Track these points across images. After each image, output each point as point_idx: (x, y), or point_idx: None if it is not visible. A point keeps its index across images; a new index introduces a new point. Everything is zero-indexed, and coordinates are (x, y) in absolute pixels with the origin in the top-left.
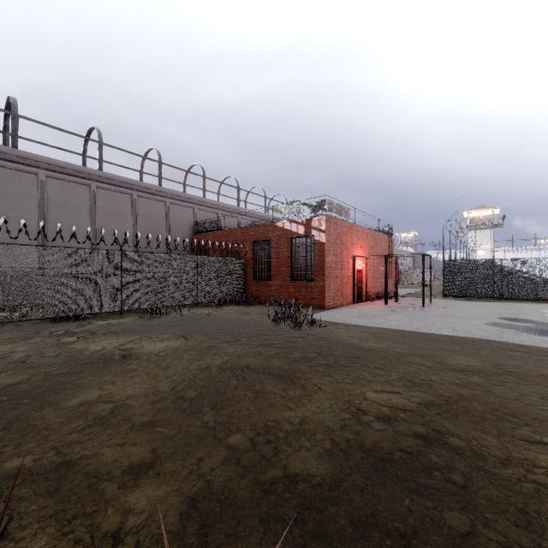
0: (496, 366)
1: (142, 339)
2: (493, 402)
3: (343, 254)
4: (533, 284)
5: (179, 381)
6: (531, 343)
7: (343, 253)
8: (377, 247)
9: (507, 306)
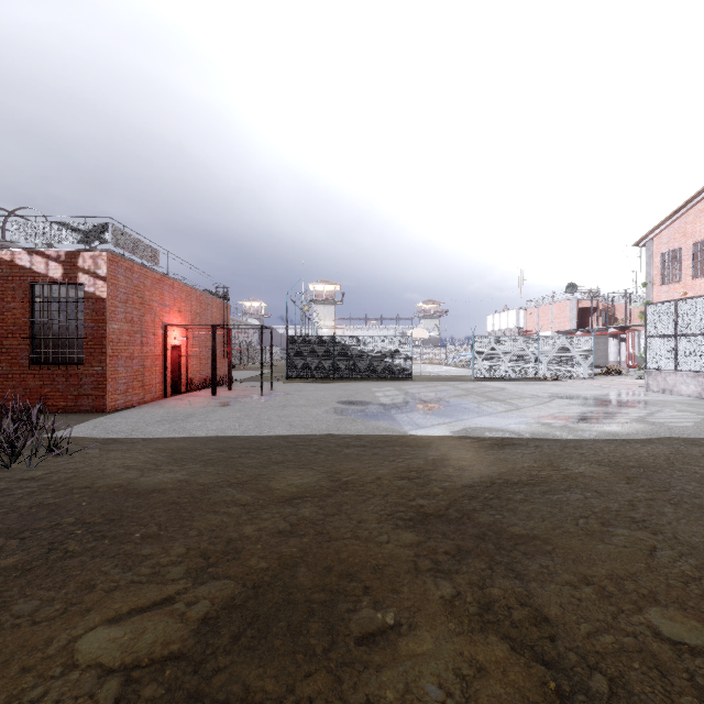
0: (333, 476)
1: None
2: (326, 556)
3: (146, 321)
4: (366, 362)
5: None
6: (366, 432)
7: (146, 319)
8: (205, 315)
9: (346, 387)
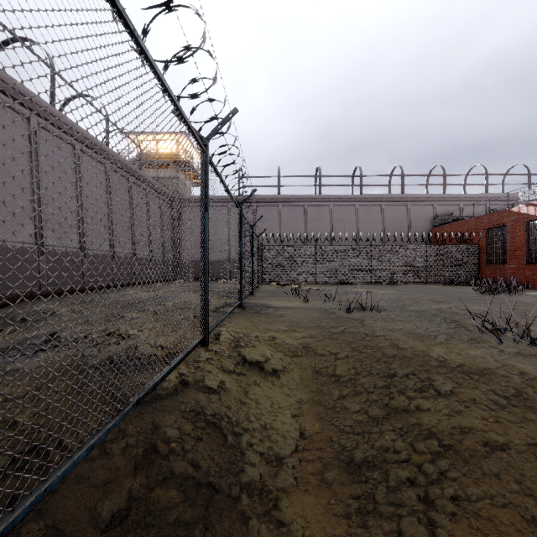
0: None
1: (376, 290)
2: None
3: None
4: None
5: (384, 297)
6: None
7: None
8: None
9: None
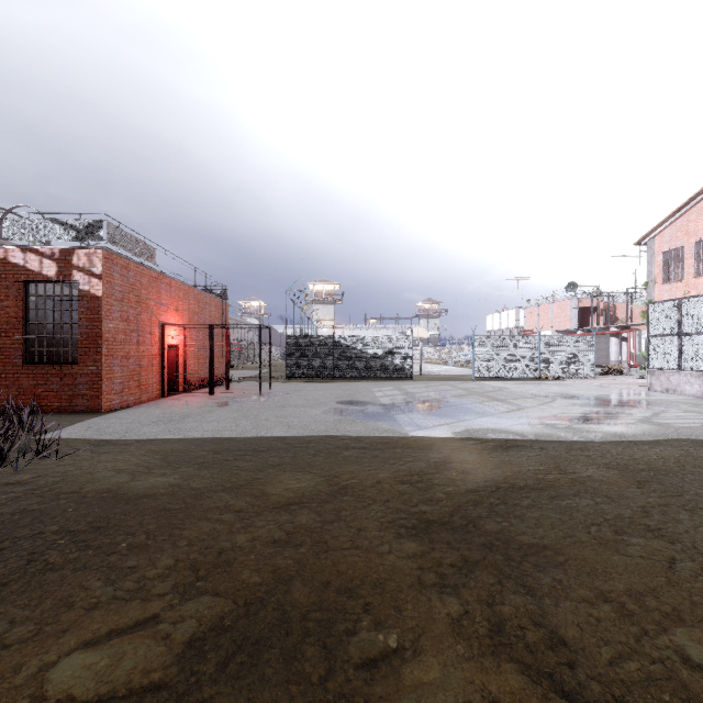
0: (331, 480)
1: None
2: (324, 568)
3: (142, 319)
4: (366, 362)
5: None
6: (366, 434)
7: (142, 318)
8: (203, 314)
9: (345, 387)
